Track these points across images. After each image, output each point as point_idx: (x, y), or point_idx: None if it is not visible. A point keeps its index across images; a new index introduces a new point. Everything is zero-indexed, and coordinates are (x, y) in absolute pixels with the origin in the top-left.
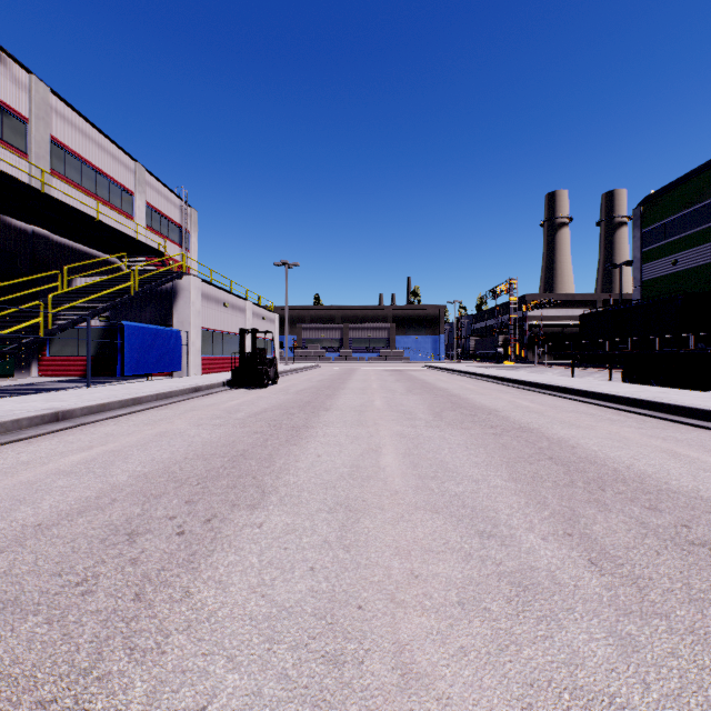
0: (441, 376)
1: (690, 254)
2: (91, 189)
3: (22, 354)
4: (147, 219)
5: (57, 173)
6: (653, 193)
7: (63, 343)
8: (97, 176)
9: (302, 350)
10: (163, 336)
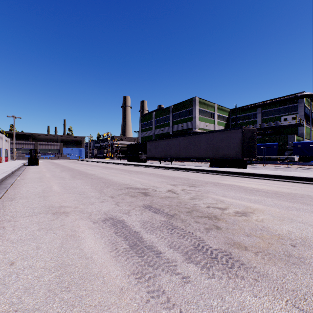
0: (87, 162)
1: (149, 132)
2: None
3: None
4: None
5: None
6: (144, 114)
7: None
8: None
9: (11, 154)
10: None
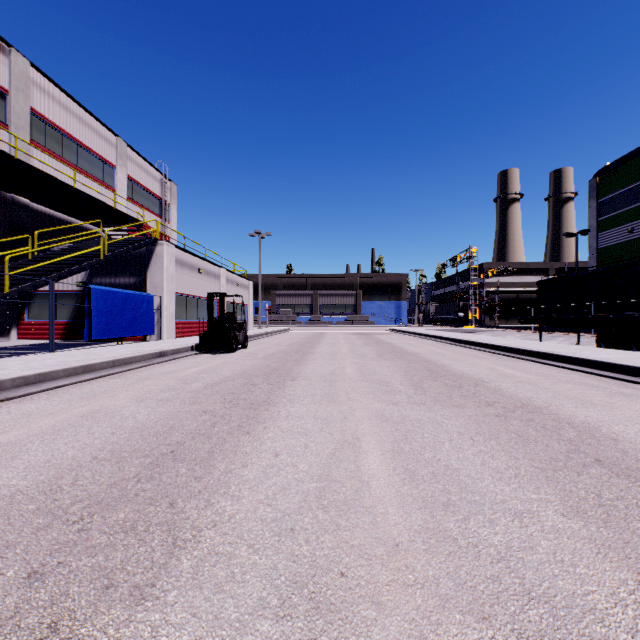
0: (408, 339)
1: None
2: (72, 161)
3: (1, 319)
4: (128, 191)
5: (37, 144)
6: (609, 165)
7: (42, 308)
8: (78, 148)
9: (275, 315)
10: (135, 300)
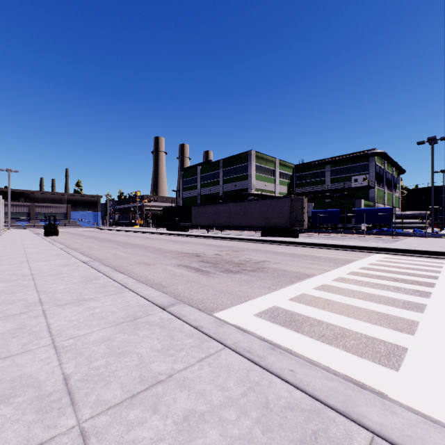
0: (114, 231)
1: (193, 192)
2: None
3: None
4: None
5: None
6: (186, 168)
7: None
8: None
9: None
10: None
